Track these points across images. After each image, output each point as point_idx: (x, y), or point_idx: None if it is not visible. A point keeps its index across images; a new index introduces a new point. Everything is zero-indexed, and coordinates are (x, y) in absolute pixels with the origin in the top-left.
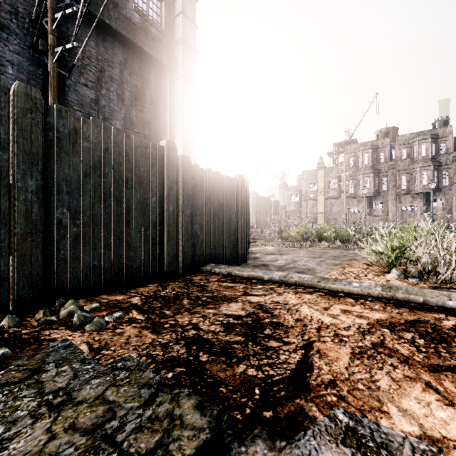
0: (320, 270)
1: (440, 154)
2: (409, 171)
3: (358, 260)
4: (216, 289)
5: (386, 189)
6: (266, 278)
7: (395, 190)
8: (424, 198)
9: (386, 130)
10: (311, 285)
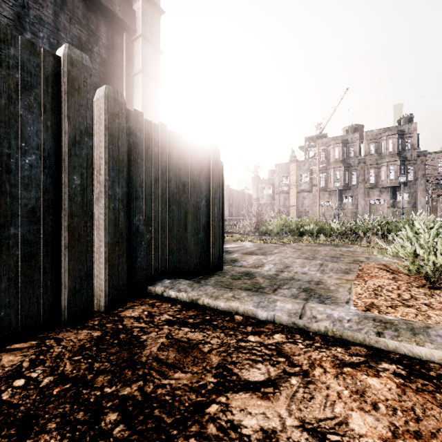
0: (334, 284)
1: (406, 150)
2: (377, 165)
3: (366, 262)
4: (160, 358)
5: (355, 183)
6: (263, 317)
7: (364, 184)
8: (391, 192)
9: (355, 125)
10: (363, 341)
